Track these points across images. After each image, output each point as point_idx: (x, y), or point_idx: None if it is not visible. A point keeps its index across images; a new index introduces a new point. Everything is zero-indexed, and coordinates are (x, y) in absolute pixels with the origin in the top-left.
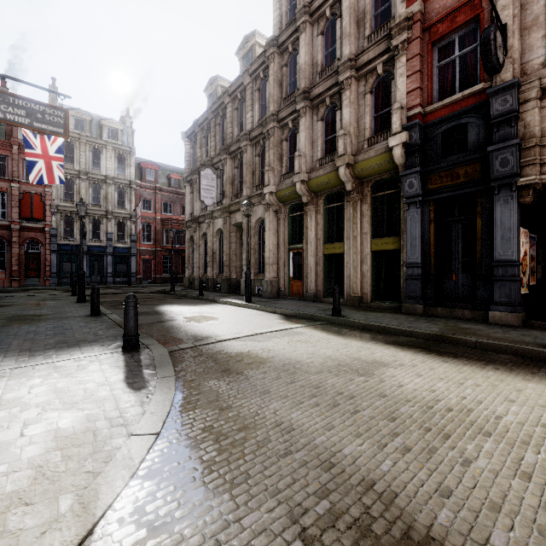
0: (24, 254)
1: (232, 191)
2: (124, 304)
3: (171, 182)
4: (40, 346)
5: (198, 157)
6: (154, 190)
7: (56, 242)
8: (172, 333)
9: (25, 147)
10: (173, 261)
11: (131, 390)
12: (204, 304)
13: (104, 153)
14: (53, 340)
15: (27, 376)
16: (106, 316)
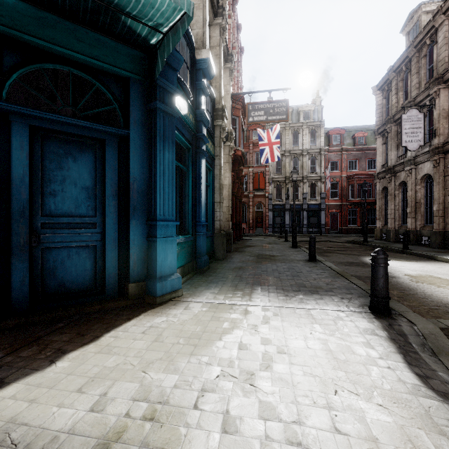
0: (255, 212)
1: (447, 126)
2: (371, 259)
3: (356, 141)
4: (288, 286)
5: (392, 104)
6: (340, 152)
7: (271, 203)
8: (411, 297)
9: (258, 140)
10: (358, 213)
11: (434, 394)
12: (419, 261)
13: (301, 132)
14: (294, 282)
15: (295, 321)
16: (321, 262)
